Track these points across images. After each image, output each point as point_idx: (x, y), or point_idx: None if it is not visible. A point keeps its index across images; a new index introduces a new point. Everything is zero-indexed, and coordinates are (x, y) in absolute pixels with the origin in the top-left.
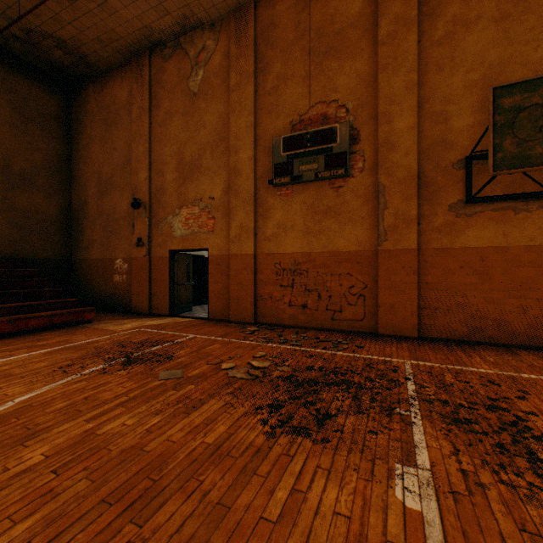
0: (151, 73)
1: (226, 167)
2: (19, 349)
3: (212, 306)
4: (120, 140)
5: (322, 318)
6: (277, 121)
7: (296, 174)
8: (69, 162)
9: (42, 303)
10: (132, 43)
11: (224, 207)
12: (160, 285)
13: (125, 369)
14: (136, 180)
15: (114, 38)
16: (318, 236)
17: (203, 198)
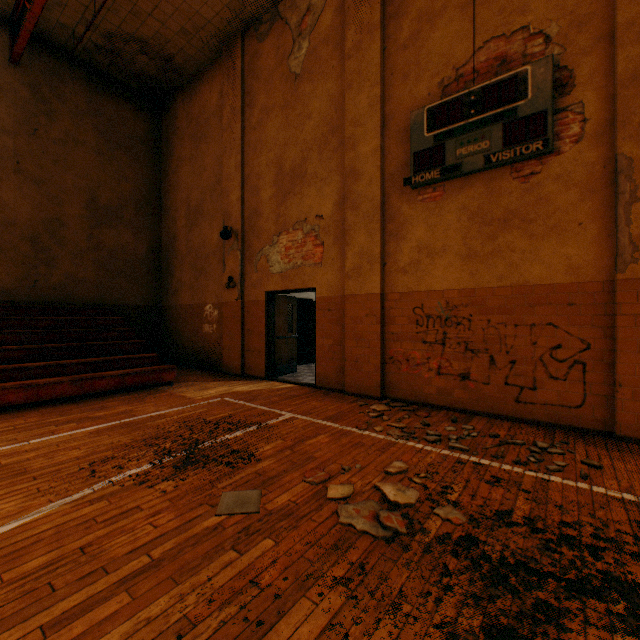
0: (244, 63)
1: (340, 170)
2: (69, 421)
3: (320, 369)
4: (210, 156)
5: (497, 398)
6: (416, 87)
7: (450, 163)
8: (159, 192)
9: (116, 358)
10: (221, 28)
11: (336, 228)
12: (255, 338)
13: (174, 478)
14: (226, 203)
15: (200, 25)
16: (489, 261)
17: (307, 219)
